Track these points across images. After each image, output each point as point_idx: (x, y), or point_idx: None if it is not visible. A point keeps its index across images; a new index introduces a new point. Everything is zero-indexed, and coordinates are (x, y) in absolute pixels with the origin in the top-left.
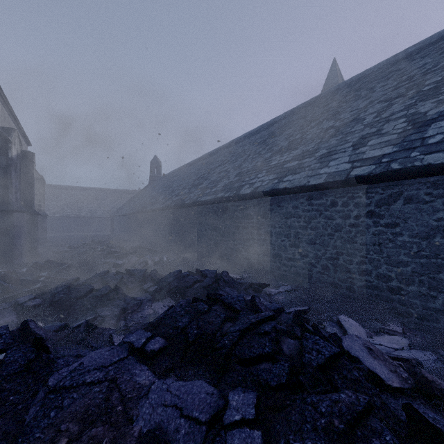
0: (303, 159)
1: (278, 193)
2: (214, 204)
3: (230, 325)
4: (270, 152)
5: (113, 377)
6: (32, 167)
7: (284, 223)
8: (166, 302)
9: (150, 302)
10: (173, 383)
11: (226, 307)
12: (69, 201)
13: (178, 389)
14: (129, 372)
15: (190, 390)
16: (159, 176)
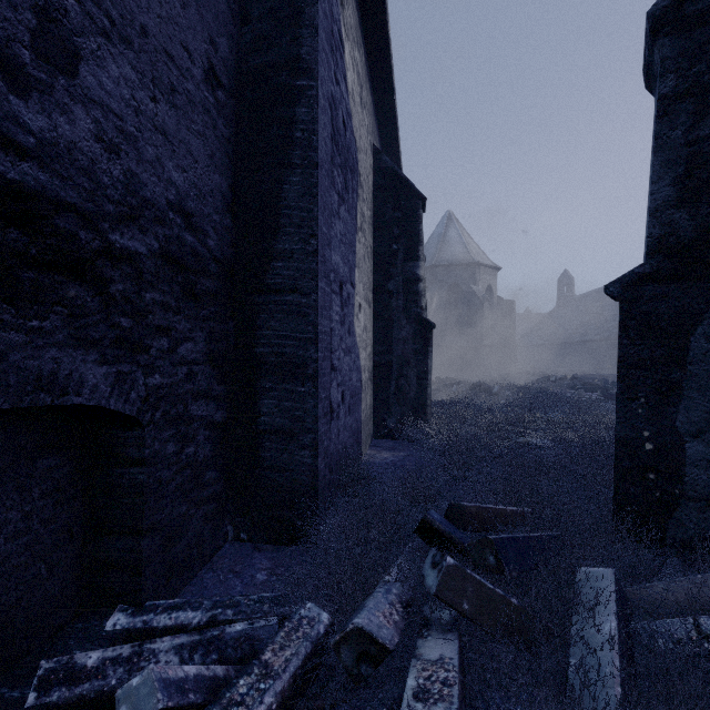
0: None
1: None
2: None
3: None
4: None
5: None
6: None
7: None
8: None
9: None
10: None
11: None
12: None
13: None
14: None
15: None
16: (570, 295)
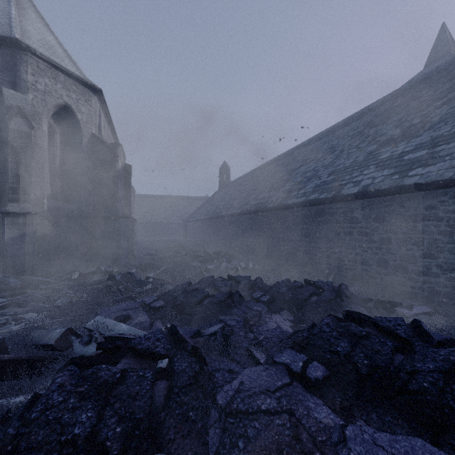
0: (435, 146)
1: (403, 191)
2: (303, 207)
3: (402, 357)
4: (375, 144)
5: (290, 409)
6: (129, 178)
7: (412, 227)
8: (284, 315)
9: (269, 313)
10: (376, 433)
11: (382, 332)
12: (149, 208)
13: (391, 445)
14: (301, 403)
15: (412, 451)
16: (228, 182)
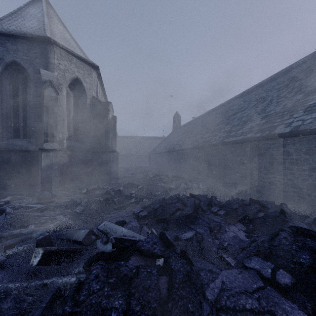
0: None
1: None
2: (241, 143)
3: None
4: (302, 94)
5: (271, 310)
6: (115, 125)
7: None
8: (238, 226)
9: (227, 224)
10: None
11: None
12: (125, 145)
13: None
14: (278, 305)
15: None
16: (179, 126)
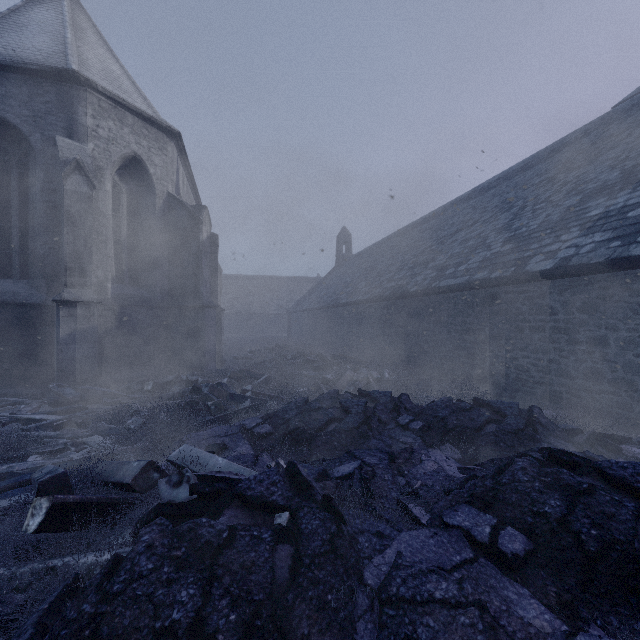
0: None
1: (629, 266)
2: (465, 291)
3: None
4: (578, 196)
5: (479, 600)
6: (216, 252)
7: None
8: (446, 450)
9: (424, 448)
10: None
11: (612, 484)
12: (239, 294)
13: None
14: (495, 592)
15: None
16: (348, 255)
